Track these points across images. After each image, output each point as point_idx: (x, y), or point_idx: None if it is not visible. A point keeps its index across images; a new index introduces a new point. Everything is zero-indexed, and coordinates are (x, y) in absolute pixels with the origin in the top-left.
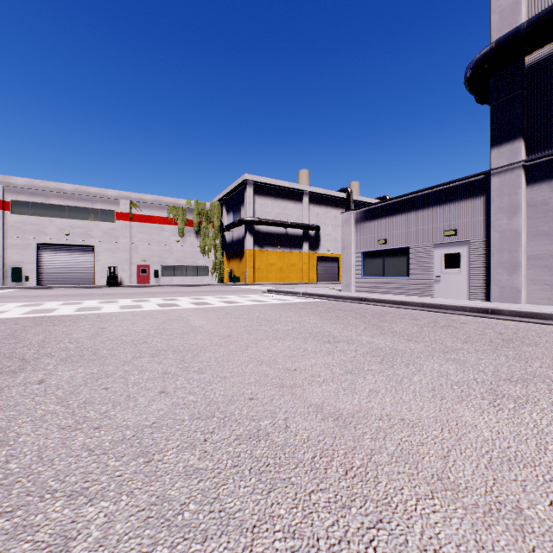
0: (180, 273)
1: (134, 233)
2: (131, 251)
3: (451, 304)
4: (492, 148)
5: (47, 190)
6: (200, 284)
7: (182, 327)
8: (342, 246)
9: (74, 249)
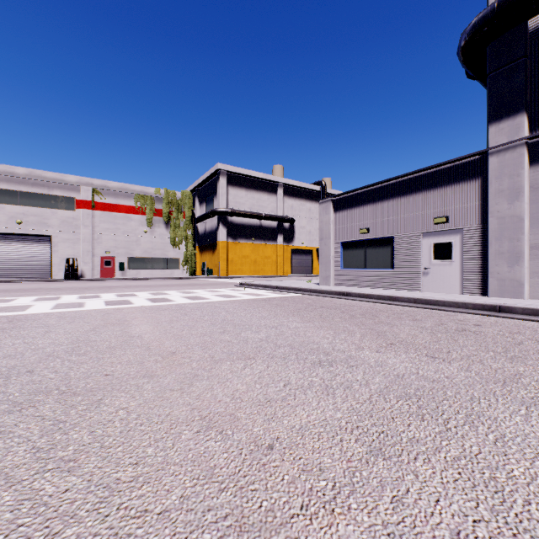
0: (148, 265)
1: (97, 223)
2: (94, 241)
3: (450, 300)
4: (489, 124)
5: None
6: (169, 277)
7: (112, 338)
8: (320, 236)
9: (28, 239)
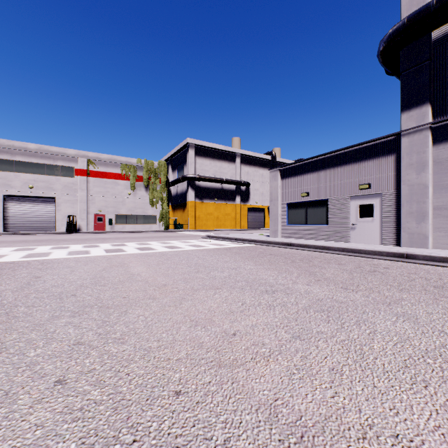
0: (131, 221)
1: (91, 187)
2: (89, 202)
3: (369, 249)
4: (402, 112)
5: (12, 148)
6: (148, 231)
7: (120, 275)
8: (270, 198)
9: (37, 200)
